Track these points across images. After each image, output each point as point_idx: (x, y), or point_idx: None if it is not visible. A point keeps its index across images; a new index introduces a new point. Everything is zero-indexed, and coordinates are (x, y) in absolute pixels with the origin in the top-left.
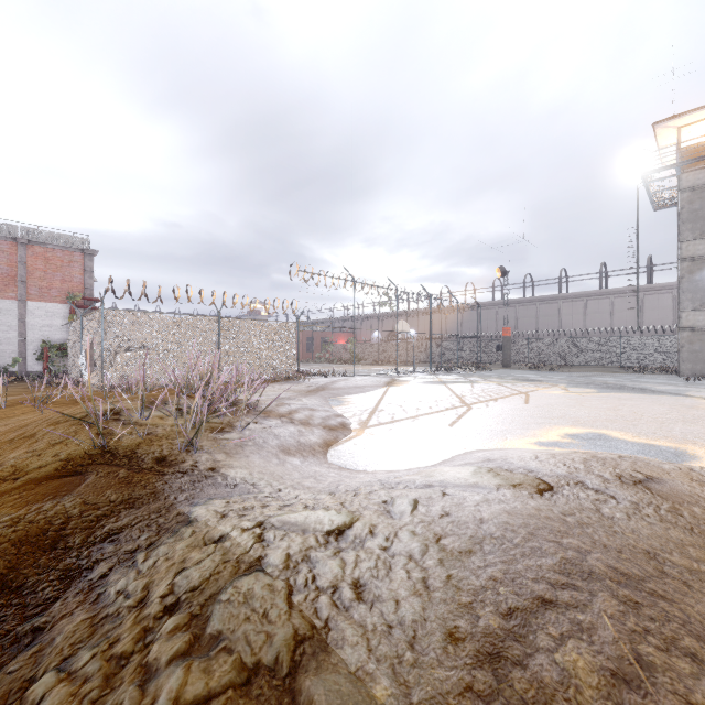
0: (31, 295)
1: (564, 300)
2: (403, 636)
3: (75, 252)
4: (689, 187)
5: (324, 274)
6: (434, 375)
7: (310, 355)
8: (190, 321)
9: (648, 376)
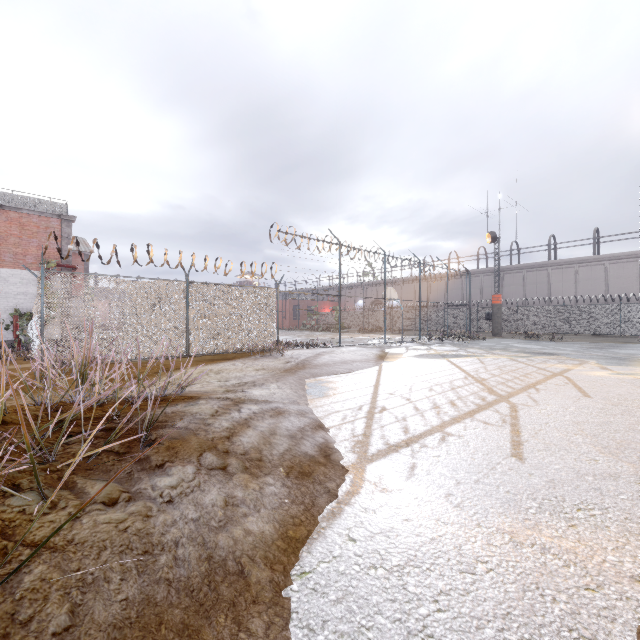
0: (5, 262)
1: (553, 267)
2: None
3: (52, 218)
4: None
5: (307, 236)
6: (426, 345)
7: (296, 322)
8: (152, 285)
9: None
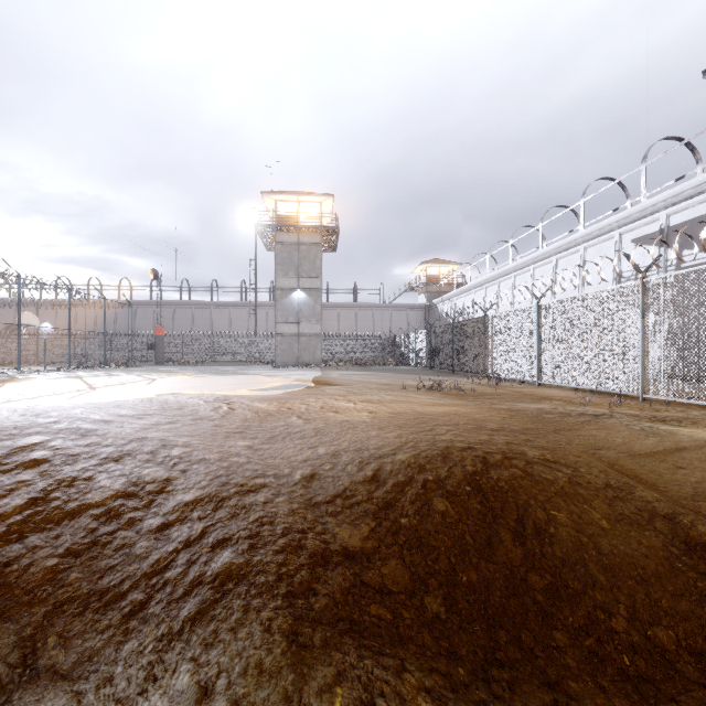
0: None
1: (215, 306)
2: (4, 417)
3: None
4: (281, 242)
5: None
6: (72, 372)
7: None
8: None
9: (258, 366)
